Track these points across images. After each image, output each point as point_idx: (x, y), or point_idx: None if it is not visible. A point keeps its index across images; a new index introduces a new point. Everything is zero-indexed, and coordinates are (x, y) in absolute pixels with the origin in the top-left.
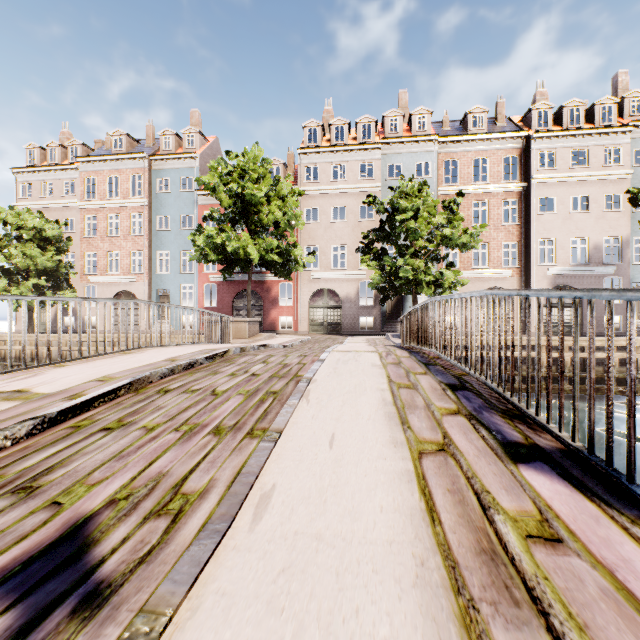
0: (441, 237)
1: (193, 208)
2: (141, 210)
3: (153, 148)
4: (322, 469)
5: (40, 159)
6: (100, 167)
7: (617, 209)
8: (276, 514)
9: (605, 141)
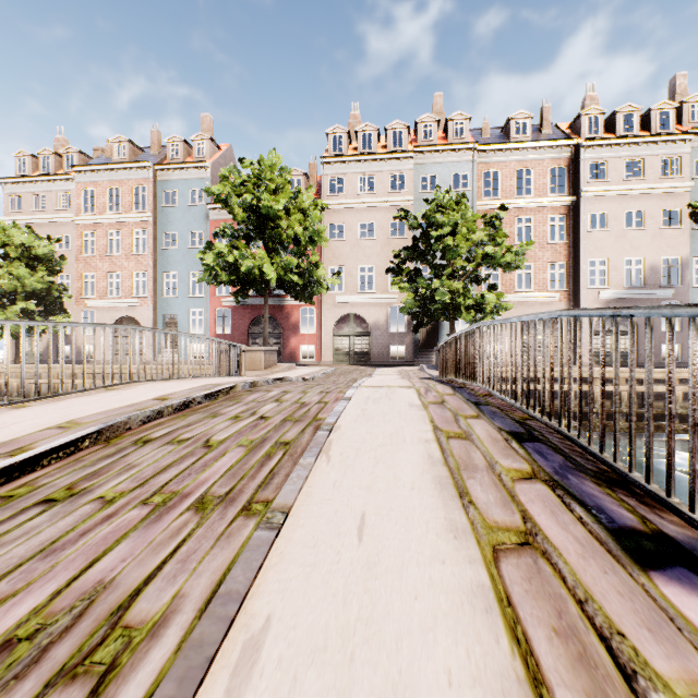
0: (482, 256)
1: (204, 224)
2: (145, 226)
3: (159, 156)
4: (347, 583)
5: (31, 168)
6: (99, 177)
7: (676, 226)
8: (265, 692)
9: (662, 150)
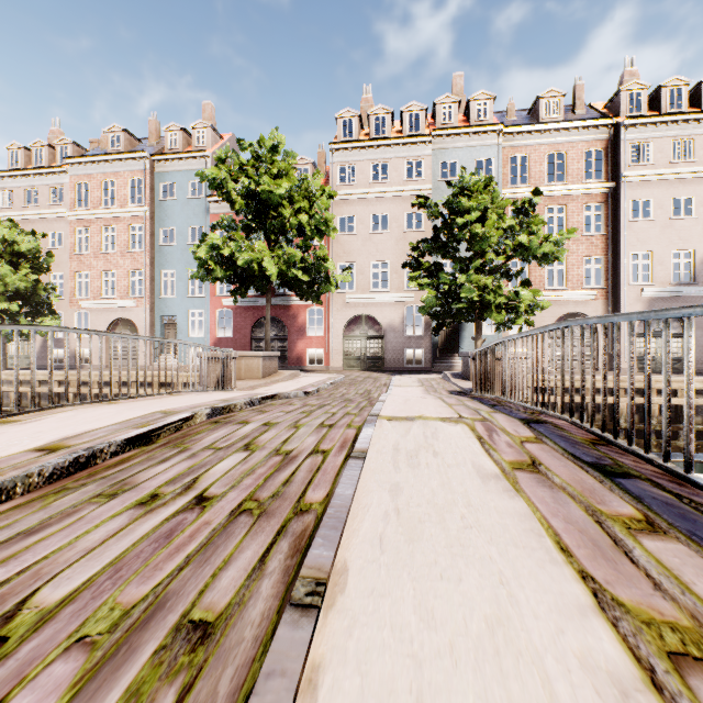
0: (514, 247)
1: (204, 218)
2: (141, 221)
3: (157, 147)
4: None
5: (24, 162)
6: (93, 170)
7: None
8: None
9: None
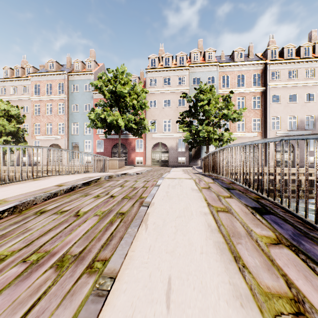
0: (222, 115)
1: (91, 100)
2: (63, 101)
3: (70, 69)
4: None
5: (10, 74)
6: (42, 78)
7: (312, 101)
8: None
9: (306, 65)
